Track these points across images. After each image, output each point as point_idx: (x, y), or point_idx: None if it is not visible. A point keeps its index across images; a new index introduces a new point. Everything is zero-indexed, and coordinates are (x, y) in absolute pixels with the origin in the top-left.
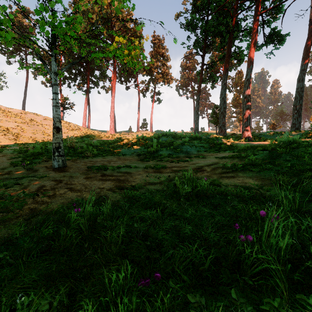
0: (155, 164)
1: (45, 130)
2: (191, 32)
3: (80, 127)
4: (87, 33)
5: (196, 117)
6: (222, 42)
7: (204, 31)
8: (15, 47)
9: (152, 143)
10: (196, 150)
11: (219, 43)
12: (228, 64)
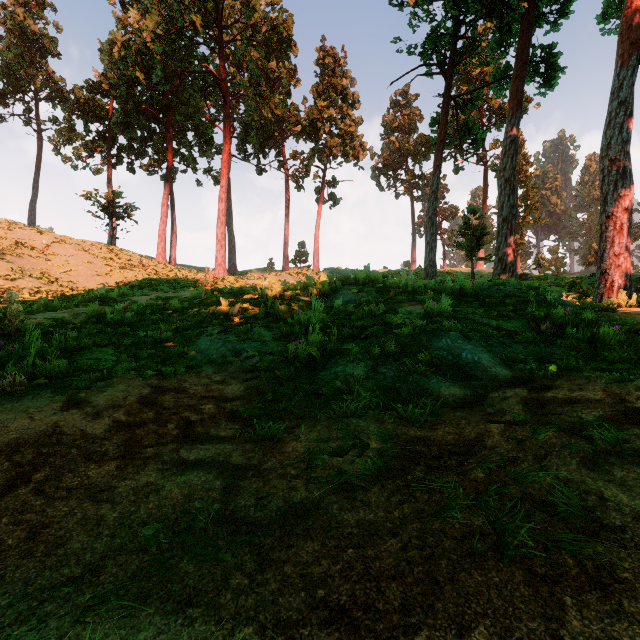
0: None
1: (50, 268)
2: (420, 3)
3: (143, 261)
4: (159, 32)
5: (431, 234)
6: (503, 31)
7: None
8: (11, 82)
9: (309, 317)
10: (497, 357)
11: (492, 38)
12: (522, 88)
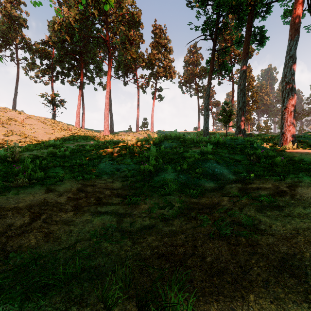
0: (145, 265)
1: (25, 130)
2: (201, 7)
3: (69, 127)
4: (77, 18)
5: (206, 115)
6: (239, 20)
7: (217, 5)
8: (4, 40)
9: (149, 154)
10: (231, 171)
11: (234, 23)
12: (248, 47)
